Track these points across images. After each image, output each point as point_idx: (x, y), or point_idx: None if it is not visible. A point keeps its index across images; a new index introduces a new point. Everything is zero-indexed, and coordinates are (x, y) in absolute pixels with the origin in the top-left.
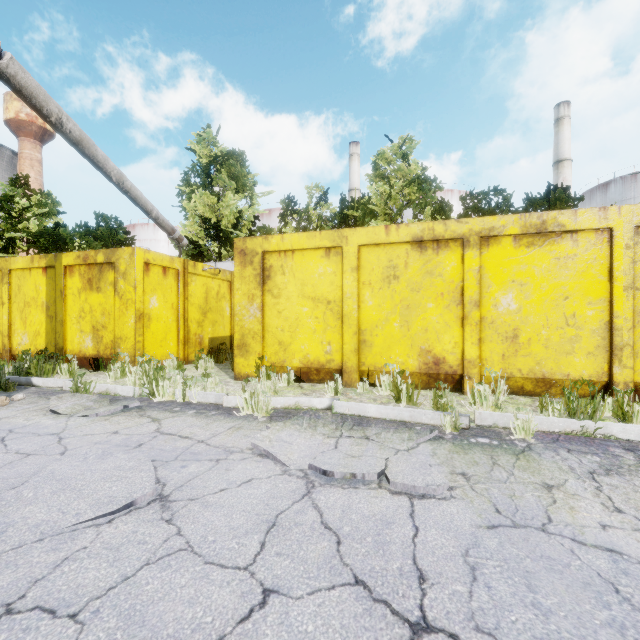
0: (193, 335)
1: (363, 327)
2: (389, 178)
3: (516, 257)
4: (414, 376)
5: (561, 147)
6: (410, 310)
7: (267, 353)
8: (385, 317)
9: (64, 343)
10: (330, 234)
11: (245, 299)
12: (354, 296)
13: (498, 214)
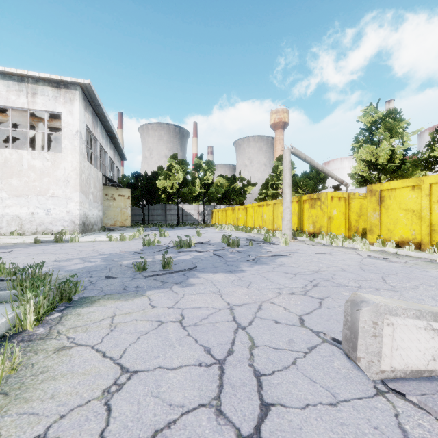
0: (353, 226)
1: (433, 223)
2: None
3: None
4: None
5: None
6: None
7: (382, 234)
8: None
9: (303, 227)
10: (413, 180)
11: (371, 210)
12: (427, 208)
13: None
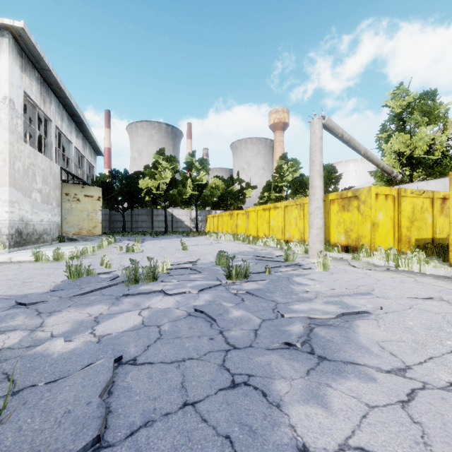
0: (403, 236)
1: None
2: None
3: None
4: None
5: None
6: None
7: None
8: None
9: (329, 238)
10: None
11: None
12: None
13: None
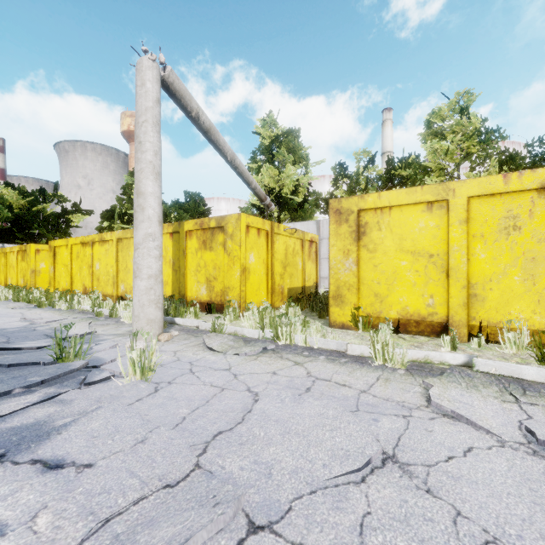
0: (277, 286)
1: (473, 281)
2: (442, 134)
3: None
4: (541, 334)
5: None
6: (536, 263)
7: (362, 304)
8: (502, 270)
9: (185, 291)
10: (433, 188)
11: (340, 254)
12: (463, 249)
13: None
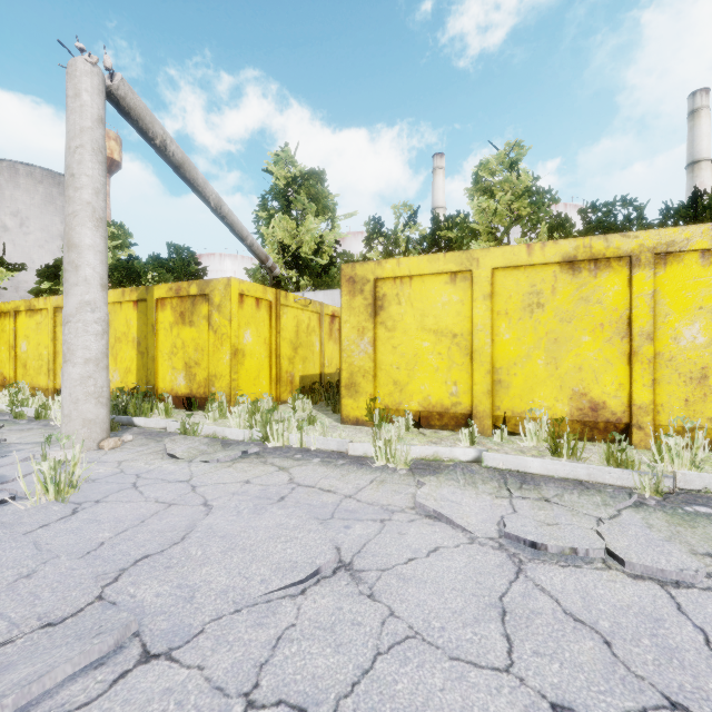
0: (284, 373)
1: (498, 365)
2: (492, 191)
3: (705, 278)
4: (563, 424)
5: (697, 145)
6: (559, 344)
7: (380, 394)
8: (526, 353)
9: (156, 381)
10: (457, 256)
11: (354, 333)
12: (487, 328)
13: (627, 229)
